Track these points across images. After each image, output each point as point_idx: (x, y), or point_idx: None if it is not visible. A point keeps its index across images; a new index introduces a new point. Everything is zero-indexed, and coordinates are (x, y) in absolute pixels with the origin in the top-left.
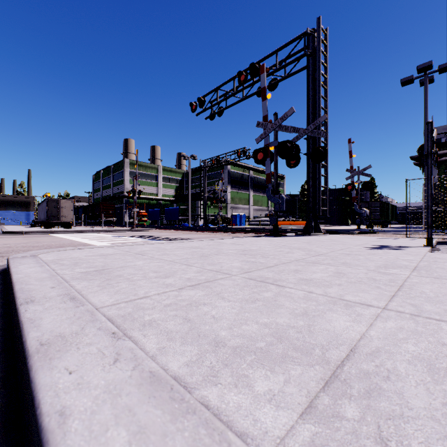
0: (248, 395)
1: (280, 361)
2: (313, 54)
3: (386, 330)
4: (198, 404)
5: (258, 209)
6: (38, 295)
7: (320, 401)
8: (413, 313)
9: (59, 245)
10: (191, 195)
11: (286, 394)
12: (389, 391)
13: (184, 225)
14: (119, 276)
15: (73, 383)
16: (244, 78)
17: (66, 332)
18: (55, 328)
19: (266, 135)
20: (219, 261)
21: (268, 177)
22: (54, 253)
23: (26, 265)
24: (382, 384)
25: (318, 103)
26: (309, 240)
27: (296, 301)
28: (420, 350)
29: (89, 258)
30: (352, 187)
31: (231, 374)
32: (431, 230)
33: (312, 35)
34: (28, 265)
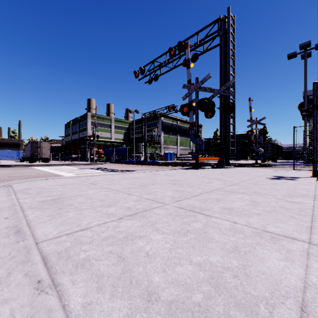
0: None
1: None
2: (224, 35)
3: None
4: None
5: (183, 149)
6: None
7: None
8: None
9: (35, 175)
10: (135, 139)
11: None
12: None
13: (130, 160)
14: (70, 205)
15: None
16: (173, 53)
17: None
18: None
19: (190, 94)
20: (155, 190)
21: (191, 125)
22: (26, 183)
23: None
24: None
25: (228, 70)
26: (222, 172)
27: (224, 233)
28: None
29: (51, 188)
30: (251, 133)
31: None
32: (316, 165)
33: (224, 20)
34: None
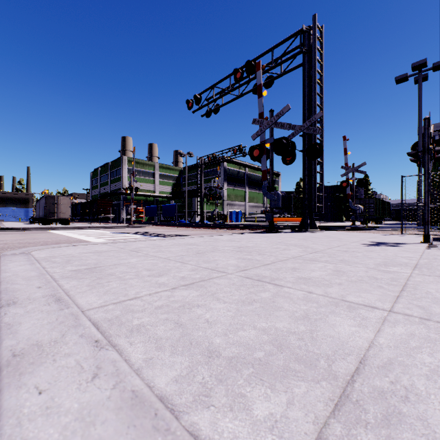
0: (246, 422)
1: (281, 375)
2: (308, 52)
3: (396, 336)
4: (186, 437)
5: (253, 206)
6: (22, 295)
7: (331, 430)
8: (422, 316)
9: (55, 241)
10: (188, 192)
11: (289, 420)
12: (410, 416)
13: (181, 222)
14: (110, 274)
15: (41, 406)
16: (240, 75)
17: (44, 340)
18: (33, 335)
19: (262, 132)
20: (215, 258)
21: (264, 174)
22: (47, 250)
23: (16, 263)
24: (401, 407)
25: (313, 100)
26: (305, 237)
27: (295, 302)
28: (438, 361)
29: (82, 255)
30: (347, 184)
31: (226, 392)
32: (428, 227)
33: (308, 32)
34: (19, 263)
